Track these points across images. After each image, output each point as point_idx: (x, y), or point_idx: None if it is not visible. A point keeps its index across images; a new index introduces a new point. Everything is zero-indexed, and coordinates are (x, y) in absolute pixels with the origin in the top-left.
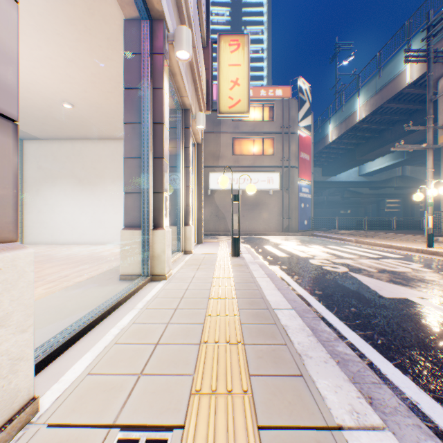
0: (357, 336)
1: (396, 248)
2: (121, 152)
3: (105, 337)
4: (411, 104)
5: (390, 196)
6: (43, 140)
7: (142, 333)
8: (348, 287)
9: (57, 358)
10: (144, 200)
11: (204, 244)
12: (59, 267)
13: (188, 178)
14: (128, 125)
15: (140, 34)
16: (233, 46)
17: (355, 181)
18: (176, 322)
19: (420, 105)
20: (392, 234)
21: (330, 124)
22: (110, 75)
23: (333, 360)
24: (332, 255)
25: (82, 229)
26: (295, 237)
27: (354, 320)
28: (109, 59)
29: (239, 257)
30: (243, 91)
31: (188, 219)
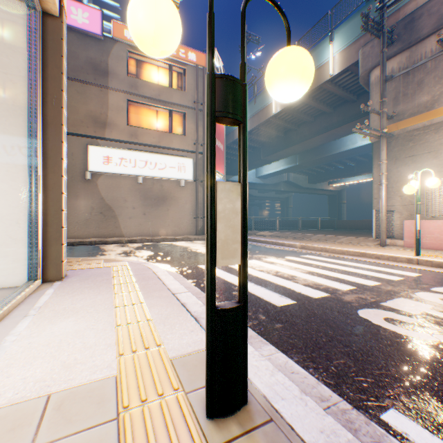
0: None
1: (372, 256)
2: None
3: None
4: (321, 105)
5: (273, 199)
6: None
7: None
8: None
9: None
10: None
11: (67, 284)
12: None
13: None
14: None
15: None
16: None
17: (254, 182)
18: None
19: (327, 108)
20: (327, 236)
21: None
22: None
23: None
24: (345, 282)
25: None
26: None
27: None
28: None
29: (265, 436)
30: None
31: None
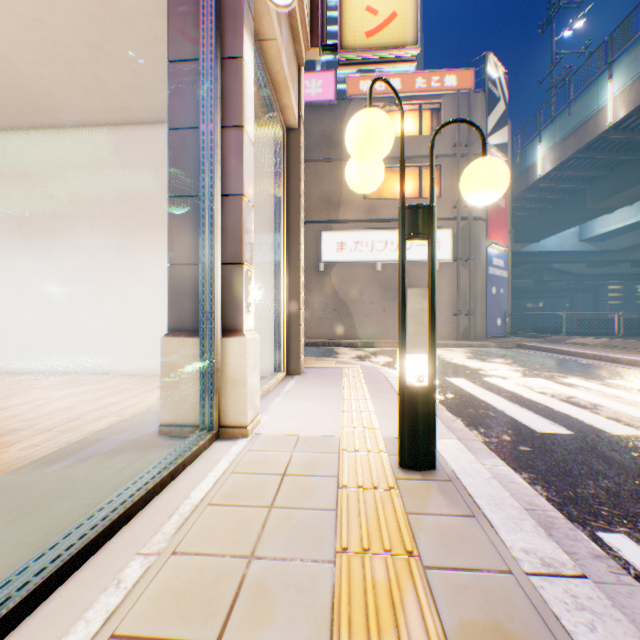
0: None
1: None
2: (109, 156)
3: None
4: None
5: (624, 277)
6: None
7: None
8: None
9: None
10: None
11: (304, 378)
12: None
13: (236, 168)
14: None
15: None
16: None
17: (573, 250)
18: None
19: None
20: None
21: (541, 143)
22: None
23: None
24: None
25: (22, 338)
26: (488, 350)
27: None
28: None
29: (438, 483)
30: None
31: (236, 313)
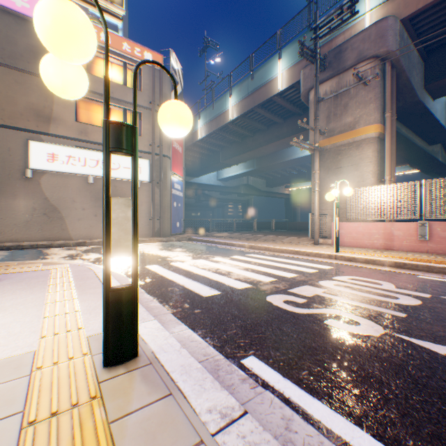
0: None
1: (304, 254)
2: None
3: None
4: (273, 116)
5: (235, 201)
6: None
7: None
8: None
9: None
10: None
11: None
12: None
13: None
14: None
15: None
16: None
17: (215, 184)
18: None
19: (279, 119)
20: (274, 237)
21: (200, 119)
22: None
23: None
24: (270, 276)
25: None
26: (173, 243)
27: None
28: None
29: (141, 371)
30: None
31: None
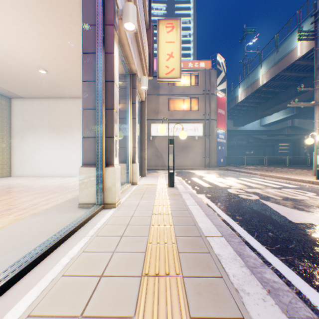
0: (280, 261)
1: (292, 179)
2: None
3: (54, 268)
4: (300, 73)
5: (283, 141)
6: (26, 99)
7: (89, 263)
8: (262, 213)
9: (3, 294)
10: (98, 143)
11: (147, 177)
12: (32, 196)
13: (135, 127)
14: (85, 83)
15: (94, 9)
16: (169, 28)
17: (257, 130)
18: (120, 251)
19: (307, 73)
20: (287, 169)
21: (240, 88)
22: (73, 46)
23: (271, 298)
24: (244, 185)
25: (55, 165)
26: (214, 171)
27: (273, 244)
28: (72, 33)
29: (173, 188)
30: (177, 62)
31: (135, 158)
